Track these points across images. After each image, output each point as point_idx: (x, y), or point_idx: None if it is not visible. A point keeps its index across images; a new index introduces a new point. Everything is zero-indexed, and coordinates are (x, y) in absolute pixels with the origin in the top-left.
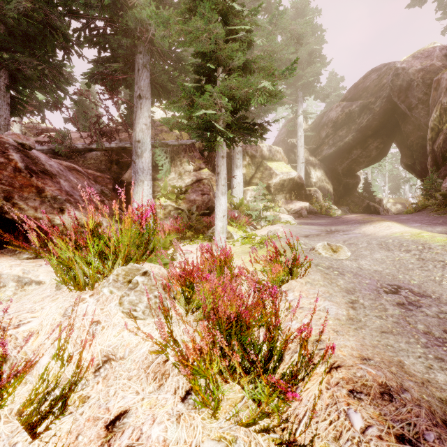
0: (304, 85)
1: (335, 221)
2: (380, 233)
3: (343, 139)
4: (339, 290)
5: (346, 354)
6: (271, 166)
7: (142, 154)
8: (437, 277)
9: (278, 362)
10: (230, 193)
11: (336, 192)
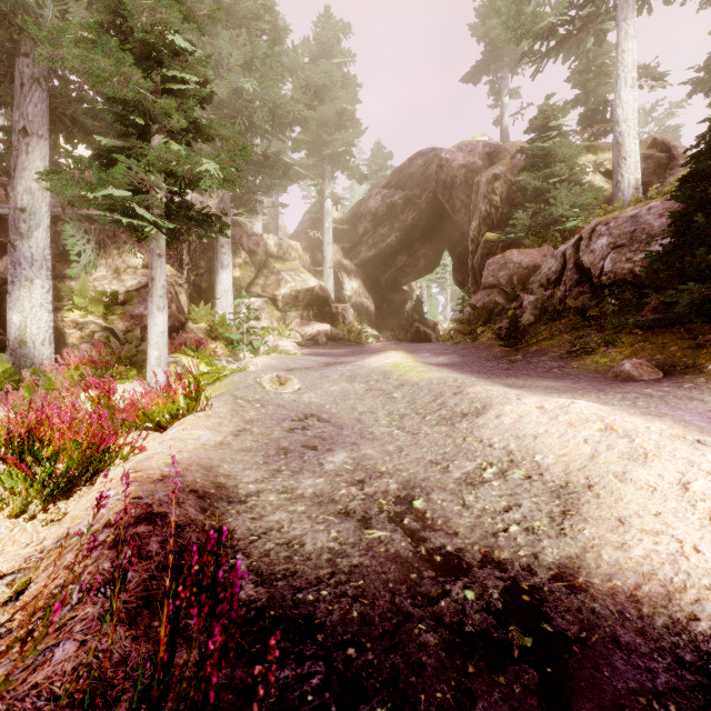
0: (334, 156)
1: (356, 350)
2: (375, 365)
3: (386, 239)
4: (237, 421)
5: (160, 462)
6: (280, 269)
7: (31, 233)
8: (361, 405)
9: (90, 477)
10: (210, 306)
11: (379, 311)
